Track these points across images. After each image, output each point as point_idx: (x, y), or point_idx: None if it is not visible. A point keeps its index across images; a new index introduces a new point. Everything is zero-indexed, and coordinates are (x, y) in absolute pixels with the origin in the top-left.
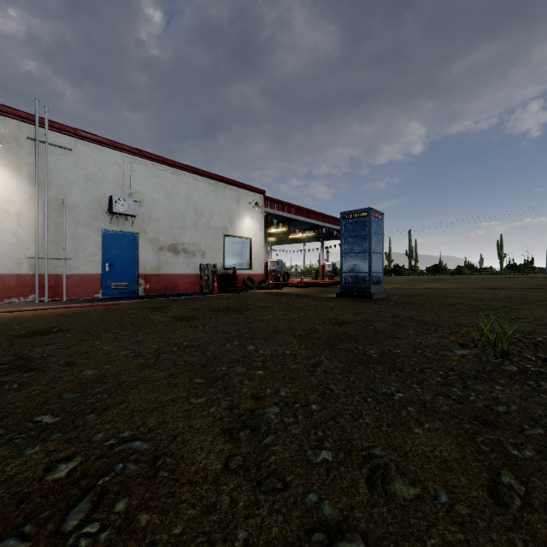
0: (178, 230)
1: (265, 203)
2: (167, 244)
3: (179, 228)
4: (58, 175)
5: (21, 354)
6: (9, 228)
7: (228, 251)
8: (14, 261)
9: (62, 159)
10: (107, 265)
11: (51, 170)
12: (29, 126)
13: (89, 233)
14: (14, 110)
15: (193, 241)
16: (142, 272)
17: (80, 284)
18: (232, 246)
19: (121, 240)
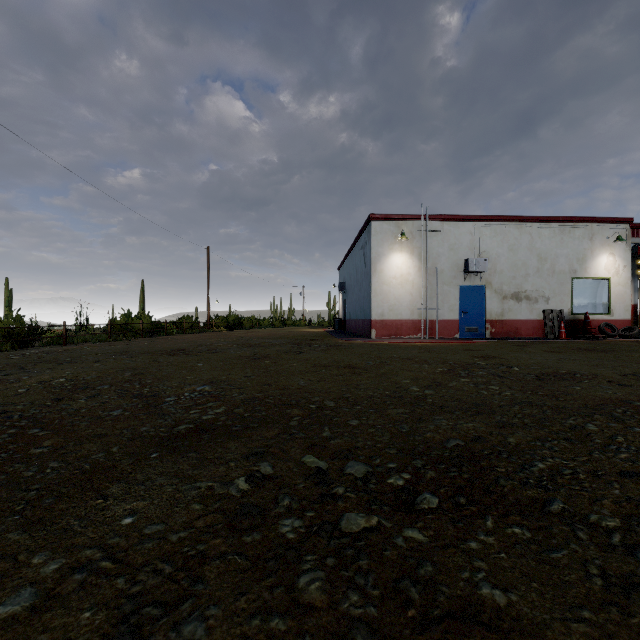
0: (520, 279)
1: (632, 233)
2: (510, 293)
3: (521, 277)
4: (432, 251)
5: (484, 354)
6: (408, 291)
7: (577, 295)
8: (411, 311)
9: (435, 239)
10: (462, 313)
11: (429, 248)
12: (417, 222)
13: (450, 289)
14: (411, 215)
15: (535, 288)
16: (488, 318)
17: (445, 327)
18: (581, 289)
19: (472, 292)
